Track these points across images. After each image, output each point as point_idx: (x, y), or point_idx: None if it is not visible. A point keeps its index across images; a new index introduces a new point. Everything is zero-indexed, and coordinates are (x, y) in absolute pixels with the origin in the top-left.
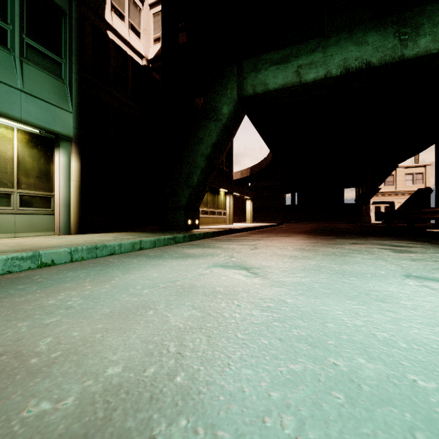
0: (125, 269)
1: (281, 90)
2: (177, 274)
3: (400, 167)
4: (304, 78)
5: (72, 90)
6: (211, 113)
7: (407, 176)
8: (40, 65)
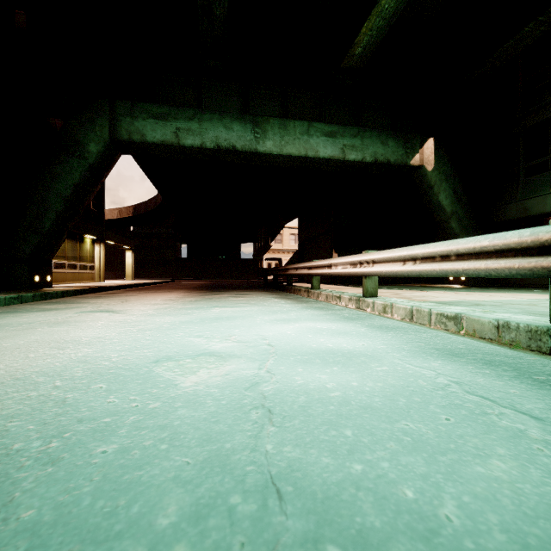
0: None
1: (161, 145)
2: (47, 318)
3: (286, 227)
4: (182, 141)
5: None
6: (73, 147)
7: (291, 236)
8: None
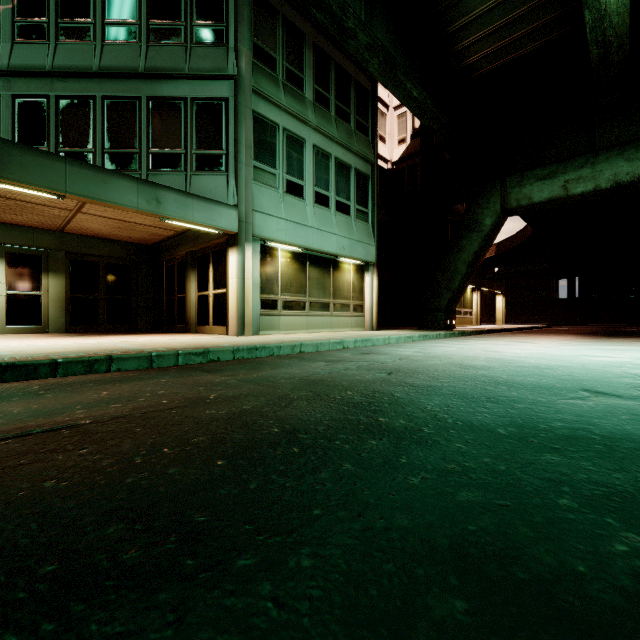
0: (464, 341)
1: (547, 202)
2: (493, 342)
3: None
4: (571, 192)
5: (374, 230)
6: (473, 225)
7: None
8: (360, 219)
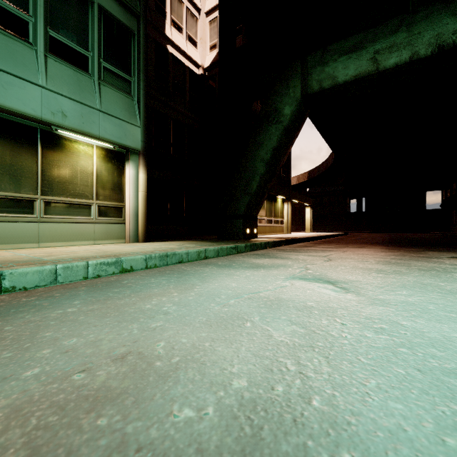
0: (201, 277)
1: (353, 82)
2: (256, 284)
3: None
4: (382, 65)
5: (140, 105)
6: (271, 115)
7: None
8: (114, 85)
